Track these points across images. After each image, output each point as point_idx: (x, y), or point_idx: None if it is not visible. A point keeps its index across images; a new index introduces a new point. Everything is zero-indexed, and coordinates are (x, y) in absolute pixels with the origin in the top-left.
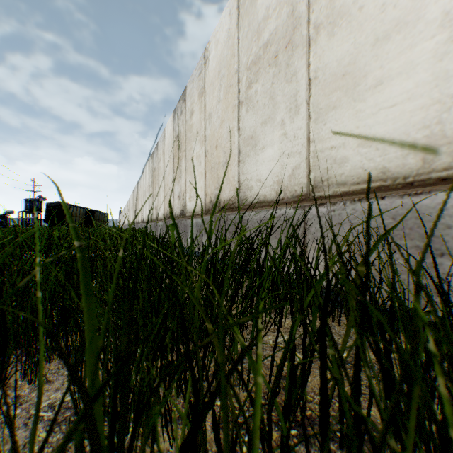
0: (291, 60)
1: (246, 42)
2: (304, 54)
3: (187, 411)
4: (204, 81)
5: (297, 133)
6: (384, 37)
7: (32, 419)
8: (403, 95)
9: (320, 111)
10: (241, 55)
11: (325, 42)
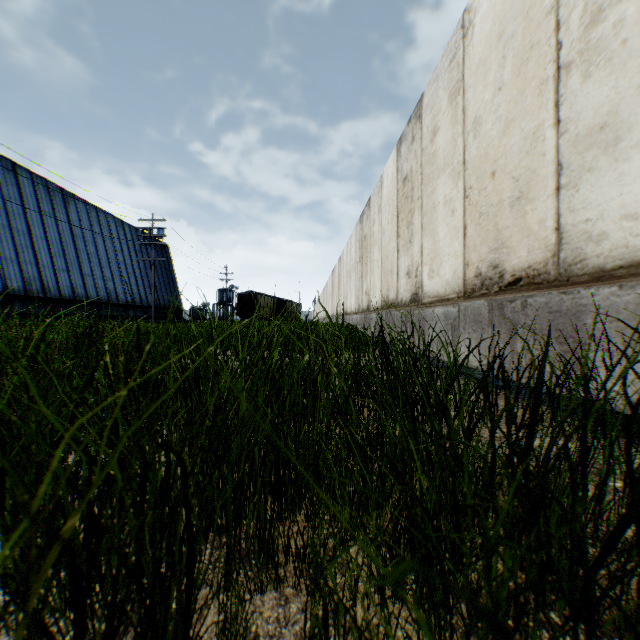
0: None
1: None
2: None
3: None
4: (461, 67)
5: None
6: None
7: None
8: None
9: None
10: None
11: None
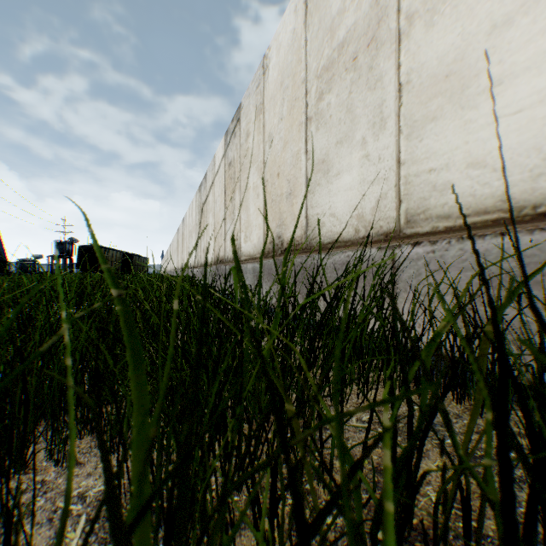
0: (375, 62)
1: (316, 44)
2: (393, 53)
3: (255, 517)
4: (262, 95)
5: (383, 154)
6: (505, 23)
7: (58, 513)
8: (531, 97)
9: (415, 124)
10: (310, 60)
11: (421, 36)
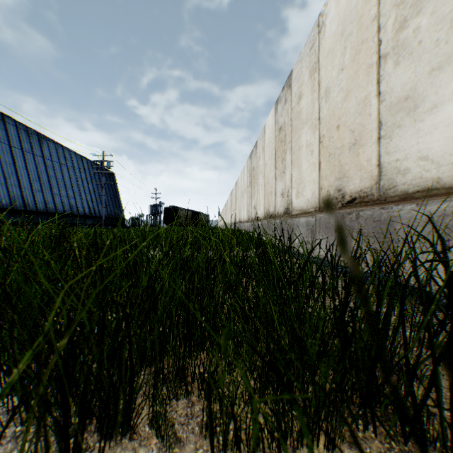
0: None
1: None
2: None
3: None
4: (317, 53)
5: None
6: None
7: None
8: None
9: None
10: None
11: None
